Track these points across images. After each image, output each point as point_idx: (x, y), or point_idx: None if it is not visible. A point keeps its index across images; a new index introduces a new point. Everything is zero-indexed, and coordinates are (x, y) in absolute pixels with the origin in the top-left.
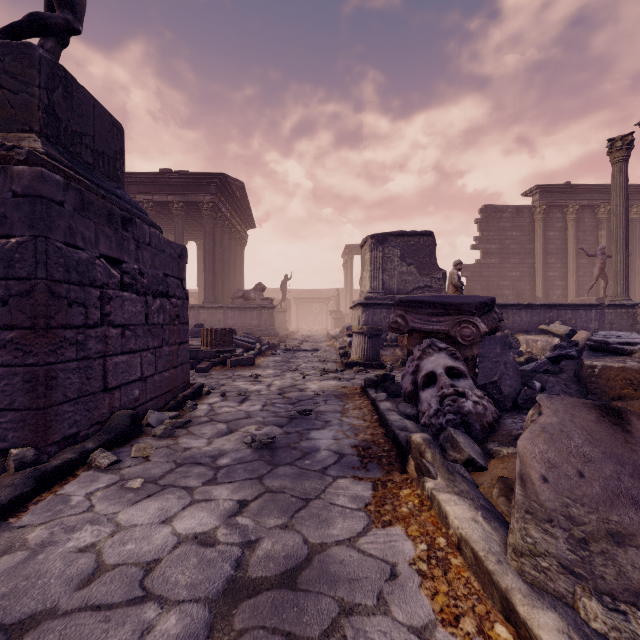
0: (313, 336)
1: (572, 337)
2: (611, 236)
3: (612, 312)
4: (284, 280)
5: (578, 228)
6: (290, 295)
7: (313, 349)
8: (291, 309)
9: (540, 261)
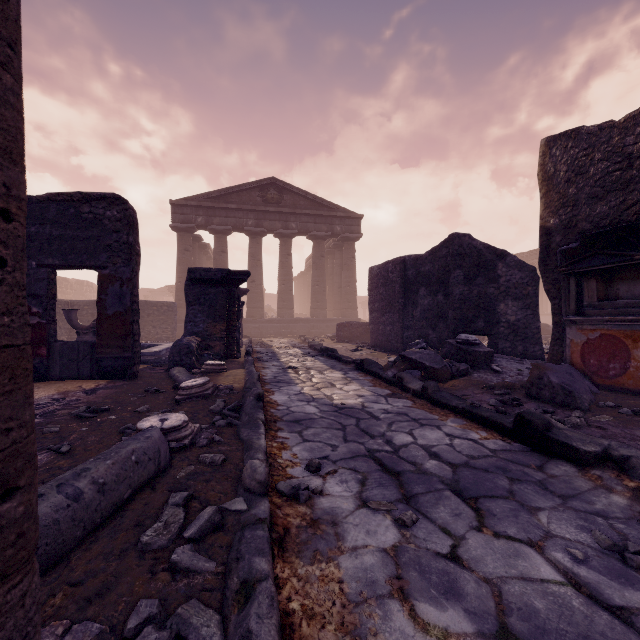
0: None
1: None
2: None
3: None
4: None
5: None
6: None
7: None
8: None
9: None
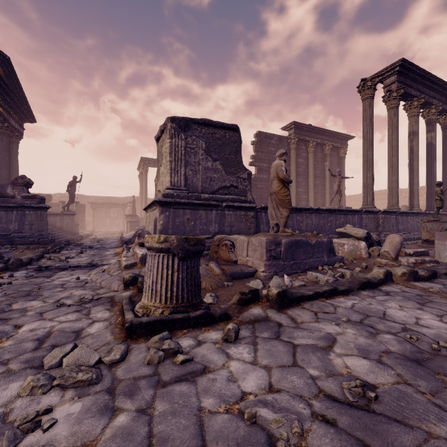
0: (105, 240)
1: (368, 239)
2: (331, 167)
3: (366, 217)
4: (72, 181)
5: (314, 158)
6: (87, 201)
7: (88, 264)
8: (89, 213)
9: (294, 179)
